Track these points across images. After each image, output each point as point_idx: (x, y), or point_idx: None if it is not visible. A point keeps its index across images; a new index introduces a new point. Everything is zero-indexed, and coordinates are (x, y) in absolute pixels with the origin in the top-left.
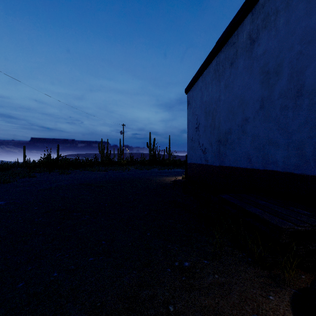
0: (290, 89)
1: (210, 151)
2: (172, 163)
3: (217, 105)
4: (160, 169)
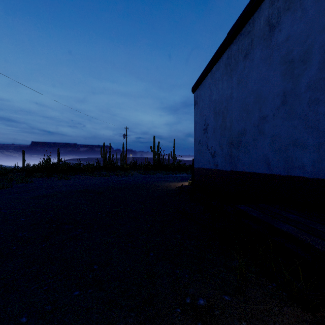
0: (321, 79)
1: (220, 155)
2: (177, 168)
3: (228, 104)
4: (165, 174)
